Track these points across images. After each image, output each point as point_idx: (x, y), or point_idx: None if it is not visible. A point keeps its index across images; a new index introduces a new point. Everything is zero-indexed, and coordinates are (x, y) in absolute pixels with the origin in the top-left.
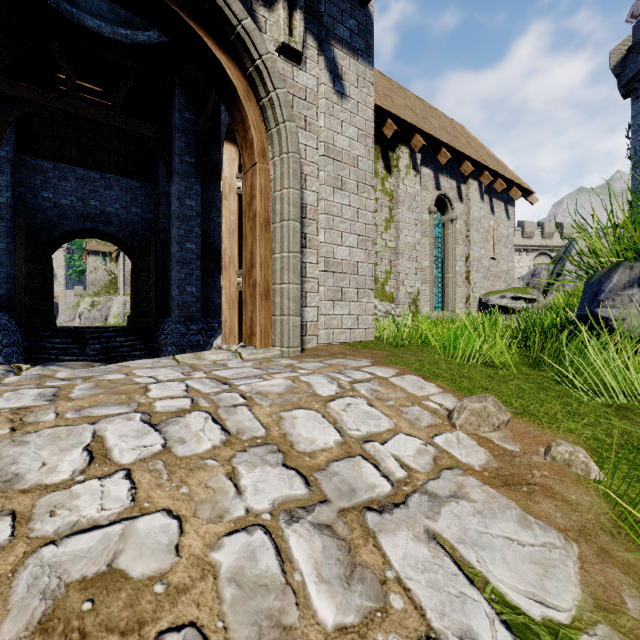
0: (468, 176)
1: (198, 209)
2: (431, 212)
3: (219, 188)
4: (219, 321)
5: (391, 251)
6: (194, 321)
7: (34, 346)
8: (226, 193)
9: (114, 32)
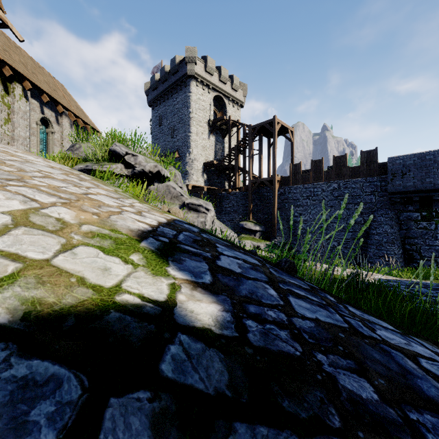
0: (61, 113)
1: None
2: (38, 124)
3: None
4: None
5: (9, 137)
6: None
7: None
8: None
9: None
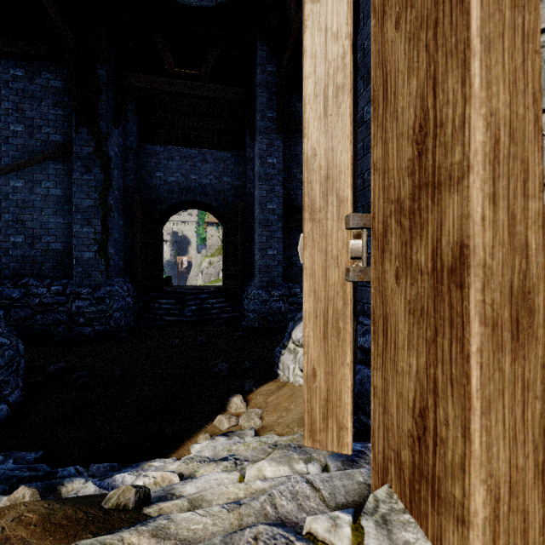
0: None
1: (279, 166)
2: None
3: (301, 141)
4: (301, 286)
5: None
6: (275, 286)
7: (146, 306)
8: None
9: None
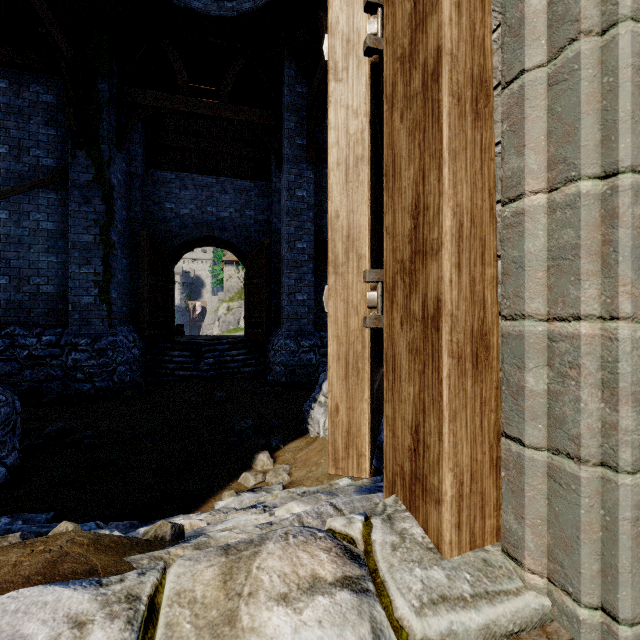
0: None
1: (310, 200)
2: None
3: None
4: None
5: None
6: (305, 335)
7: (155, 359)
8: (337, 62)
9: (220, 8)
